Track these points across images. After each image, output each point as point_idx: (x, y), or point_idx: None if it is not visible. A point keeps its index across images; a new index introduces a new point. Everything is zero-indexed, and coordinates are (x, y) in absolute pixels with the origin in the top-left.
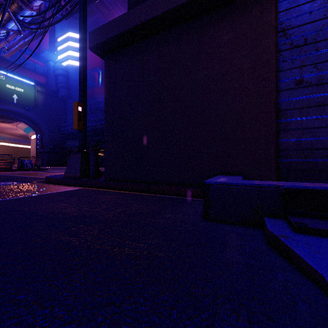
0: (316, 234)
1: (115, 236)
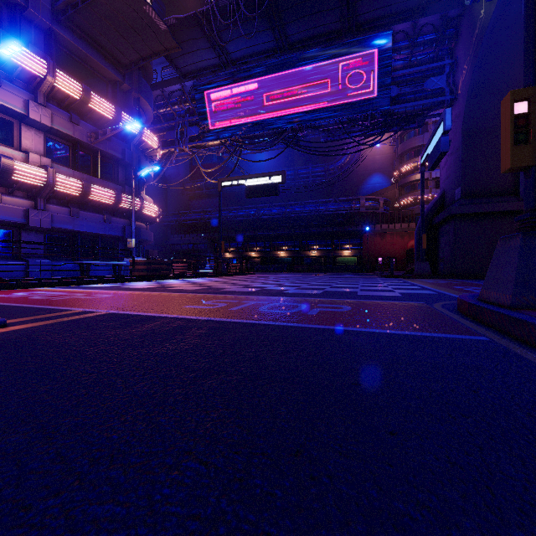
0: None
1: None
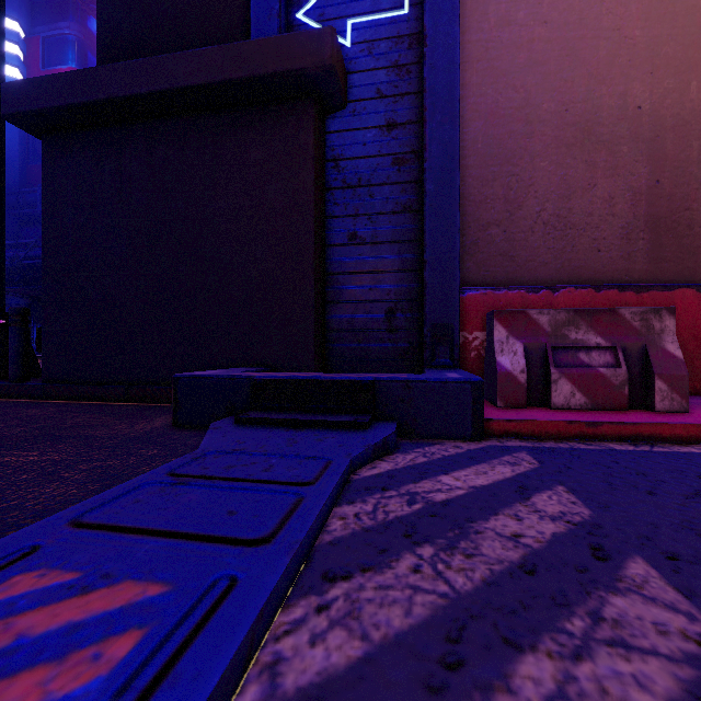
0: (251, 423)
1: (2, 449)
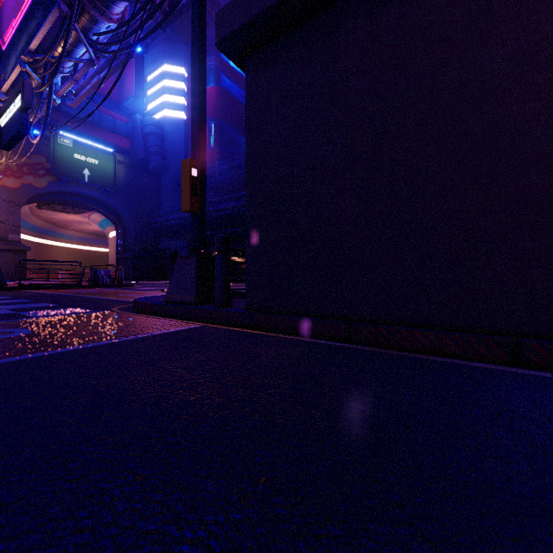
0: None
1: None
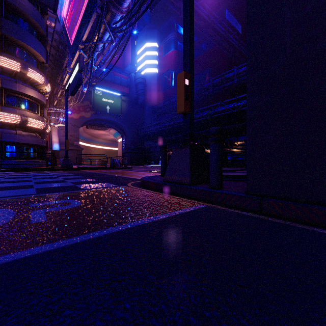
0: None
1: None
